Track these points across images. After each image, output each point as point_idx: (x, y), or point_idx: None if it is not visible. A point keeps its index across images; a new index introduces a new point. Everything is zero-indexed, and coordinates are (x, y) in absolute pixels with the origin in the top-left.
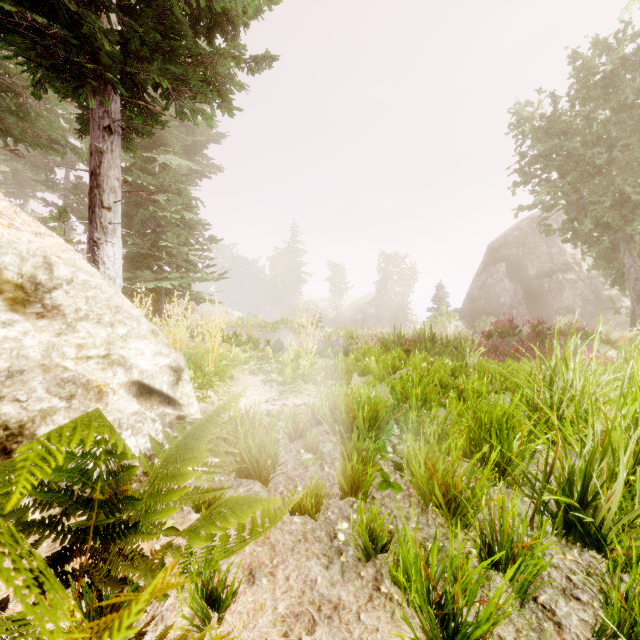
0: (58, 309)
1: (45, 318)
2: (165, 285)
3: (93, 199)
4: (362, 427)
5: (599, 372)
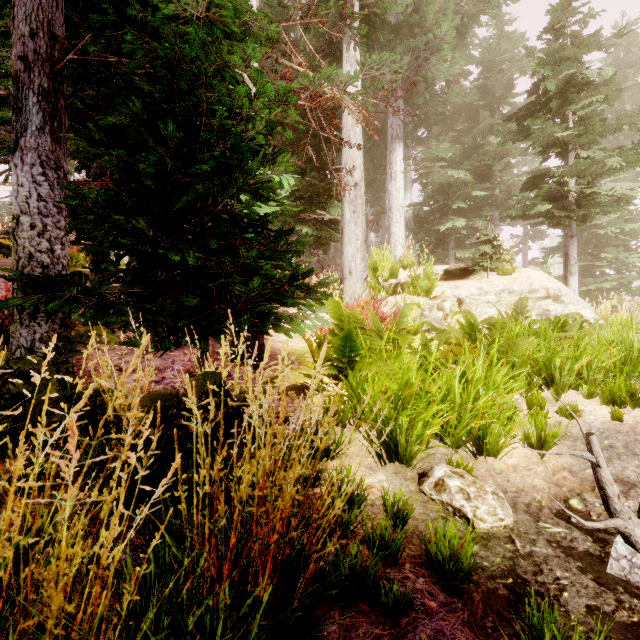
0: (563, 302)
1: (560, 304)
2: (604, 286)
3: (566, 263)
4: None
5: None
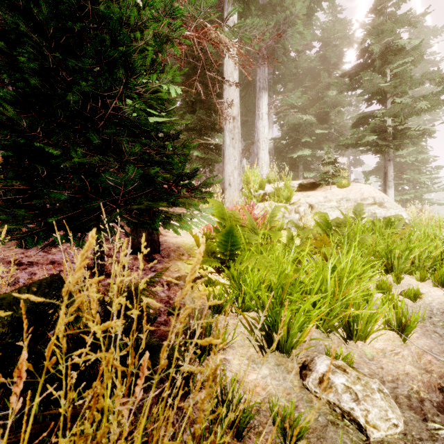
0: (385, 207)
1: (383, 208)
2: (405, 197)
3: (385, 179)
4: None
5: None
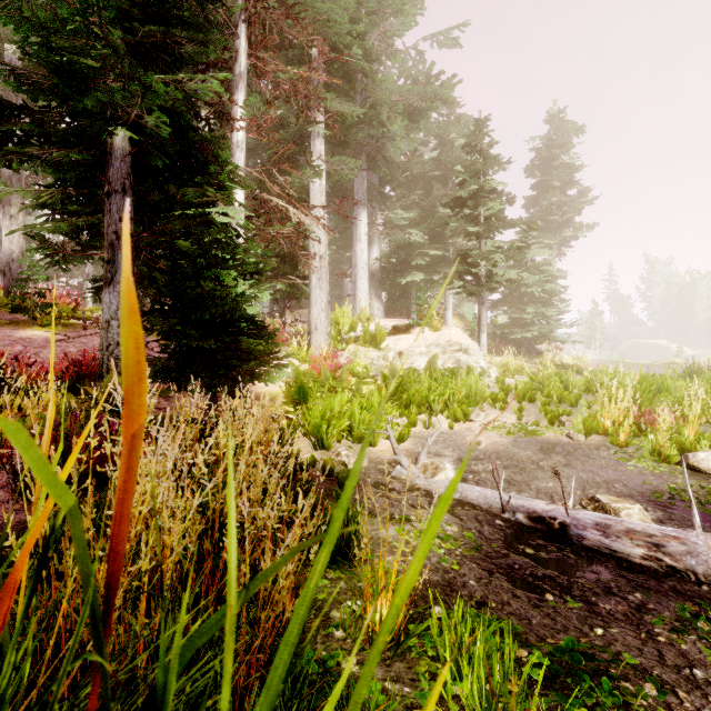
0: (470, 354)
1: (468, 355)
2: (527, 335)
3: (479, 323)
4: (530, 382)
5: (706, 384)
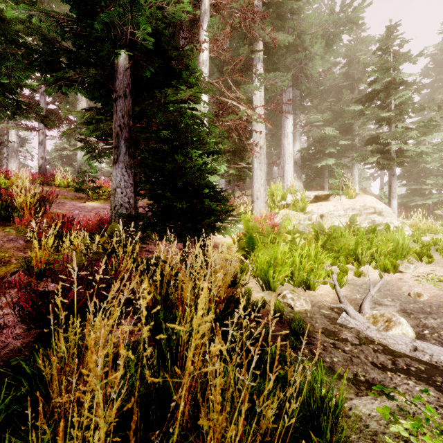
0: (383, 215)
1: (382, 217)
2: (427, 202)
3: (390, 191)
4: None
5: None
